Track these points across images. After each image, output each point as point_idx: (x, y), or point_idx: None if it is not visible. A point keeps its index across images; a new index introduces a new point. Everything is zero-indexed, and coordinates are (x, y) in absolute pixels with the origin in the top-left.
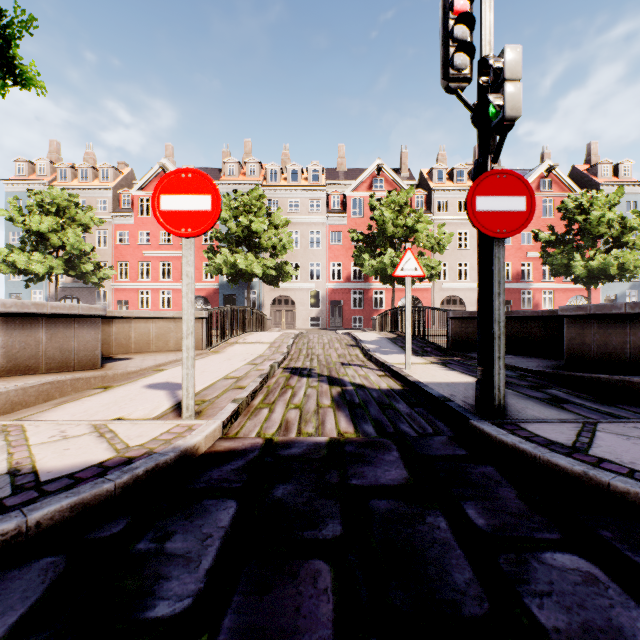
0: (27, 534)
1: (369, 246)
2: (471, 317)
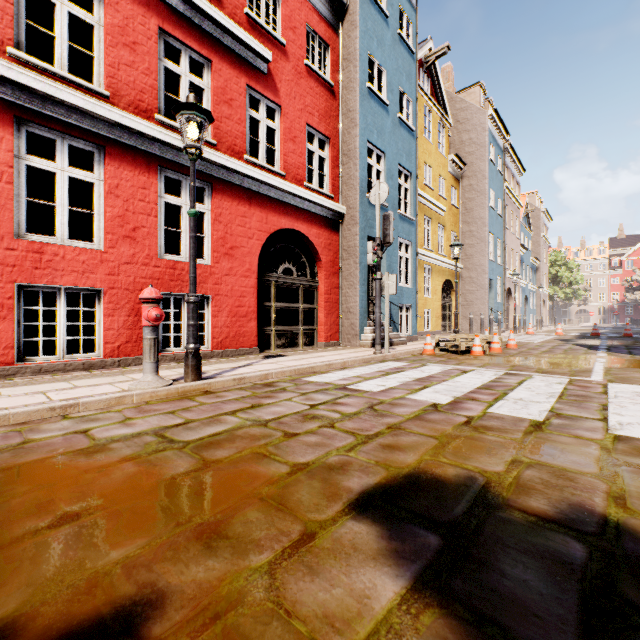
0: (590, 326)
1: (633, 287)
2: (636, 320)
